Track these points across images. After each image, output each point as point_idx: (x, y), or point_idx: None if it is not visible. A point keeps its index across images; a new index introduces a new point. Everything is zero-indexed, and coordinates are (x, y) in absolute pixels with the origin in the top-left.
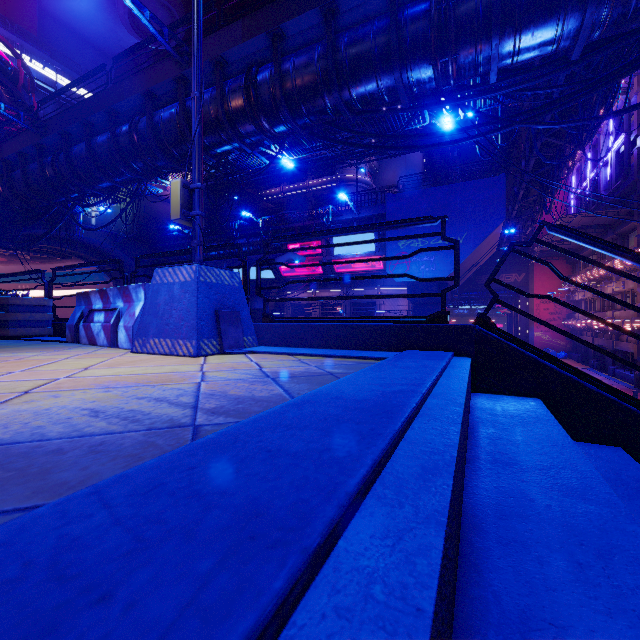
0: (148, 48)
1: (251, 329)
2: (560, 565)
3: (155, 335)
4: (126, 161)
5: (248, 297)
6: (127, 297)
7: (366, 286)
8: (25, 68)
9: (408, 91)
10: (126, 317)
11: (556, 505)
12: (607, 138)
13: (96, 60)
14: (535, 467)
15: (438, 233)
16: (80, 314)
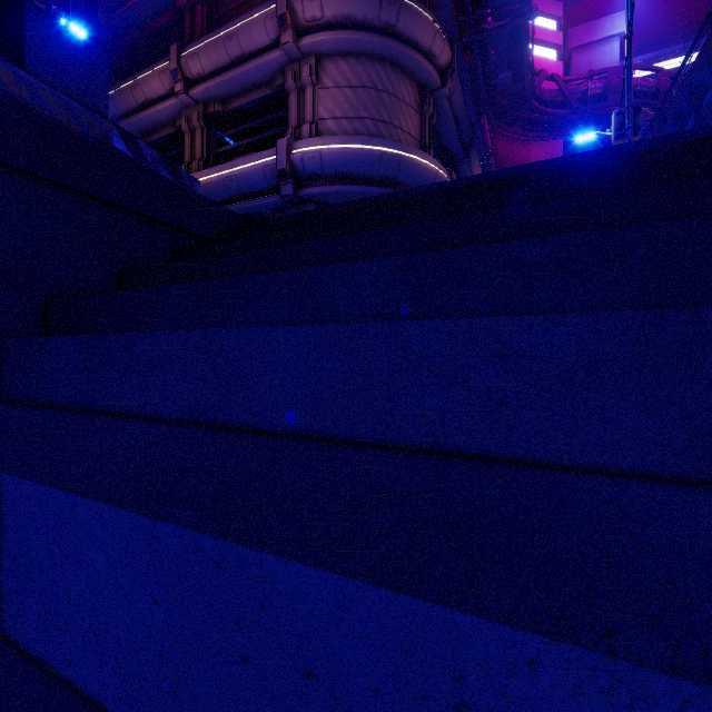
0: None
1: None
2: None
3: None
4: None
5: None
6: None
7: None
8: (665, 75)
9: None
10: None
11: None
12: None
13: None
14: None
15: None
16: None
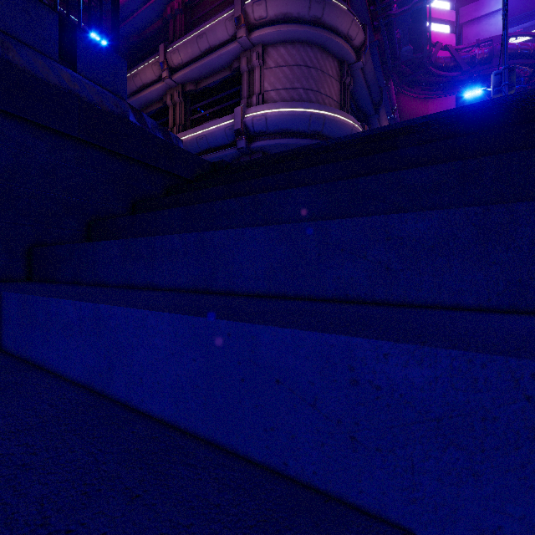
0: None
1: None
2: None
3: None
4: None
5: None
6: None
7: None
8: None
9: None
10: None
11: None
12: None
13: None
14: None
15: None
16: None
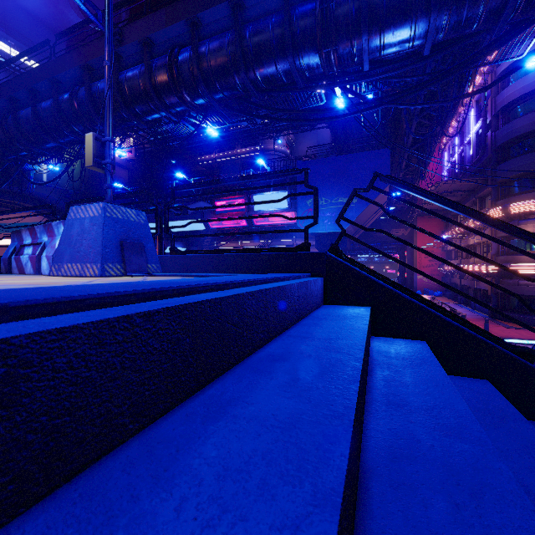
0: (96, 30)
1: (155, 258)
2: (284, 380)
3: (68, 261)
4: (68, 124)
5: (162, 236)
6: (50, 232)
7: (284, 238)
8: None
9: (301, 74)
10: (48, 248)
11: (316, 355)
12: (470, 122)
13: (48, 38)
14: (324, 339)
15: (302, 182)
16: (13, 249)
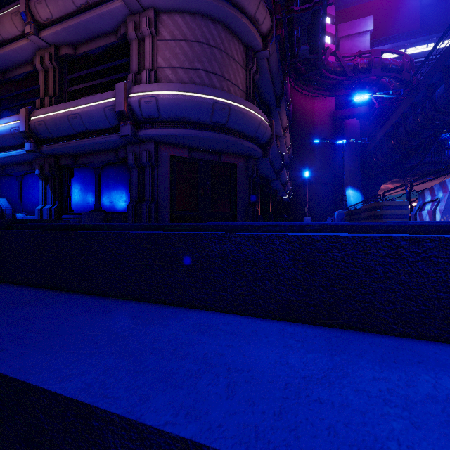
0: None
1: None
2: None
3: None
4: None
5: None
6: (444, 189)
7: None
8: (407, 58)
9: None
10: (441, 203)
11: None
12: None
13: None
14: None
15: None
16: (418, 207)
